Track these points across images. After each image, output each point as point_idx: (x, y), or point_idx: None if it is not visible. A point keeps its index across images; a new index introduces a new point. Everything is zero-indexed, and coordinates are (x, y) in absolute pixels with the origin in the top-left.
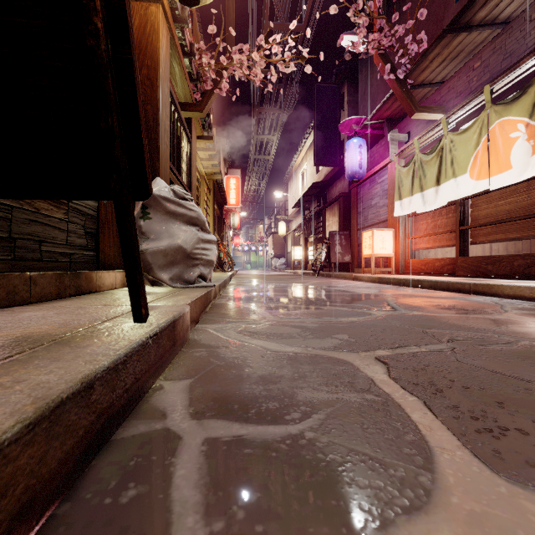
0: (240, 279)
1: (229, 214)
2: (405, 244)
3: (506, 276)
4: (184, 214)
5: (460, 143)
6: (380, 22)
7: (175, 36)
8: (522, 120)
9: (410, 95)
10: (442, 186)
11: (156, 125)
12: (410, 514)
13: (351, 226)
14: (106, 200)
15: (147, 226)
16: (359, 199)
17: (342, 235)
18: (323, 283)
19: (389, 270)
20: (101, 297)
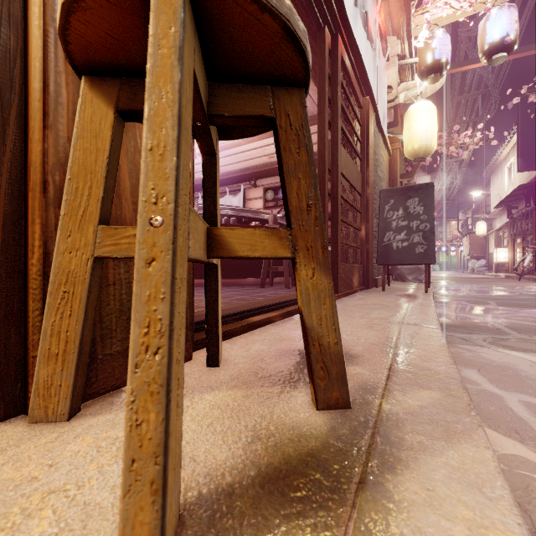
0: (435, 281)
1: None
2: None
3: None
4: None
5: None
6: None
7: (402, 154)
8: None
9: None
10: None
11: None
12: (479, 305)
13: None
14: None
15: None
16: None
17: None
18: (515, 286)
19: None
20: (397, 284)
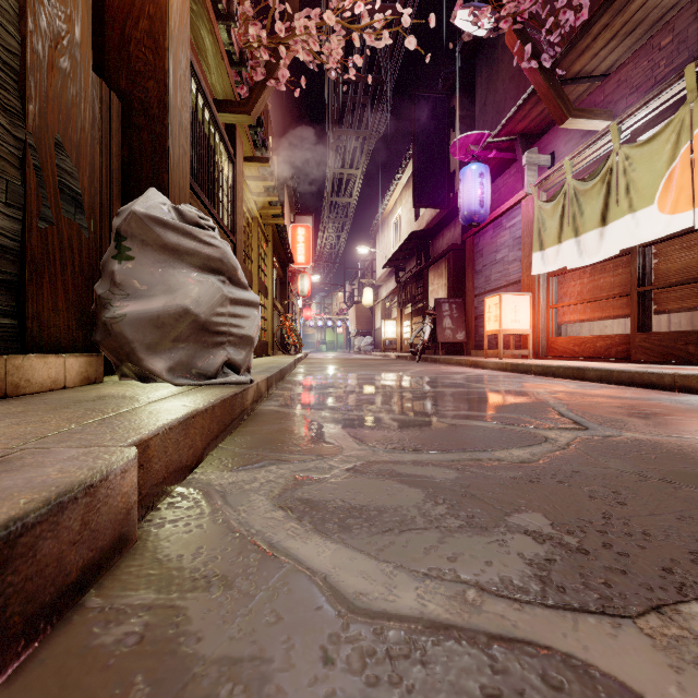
0: (309, 366)
1: (296, 277)
2: (547, 315)
3: None
4: (195, 251)
5: (641, 159)
6: None
7: None
8: None
9: (561, 92)
10: (611, 227)
11: (164, 114)
12: None
13: (466, 290)
14: None
15: (125, 272)
16: (478, 252)
17: (453, 303)
18: (429, 372)
19: (524, 353)
20: None
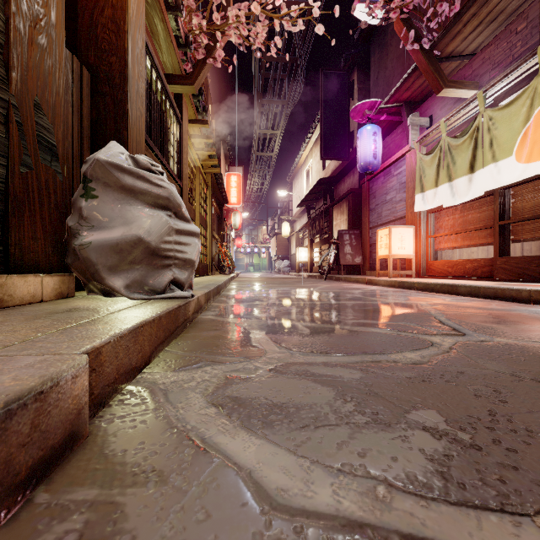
0: (240, 283)
1: (230, 214)
2: (426, 243)
3: None
4: (147, 191)
5: (502, 120)
6: None
7: None
8: None
9: (438, 68)
10: (478, 174)
11: (124, 83)
12: None
13: (362, 224)
14: None
15: (91, 207)
16: (372, 194)
17: (352, 234)
18: (334, 288)
19: (408, 273)
20: None
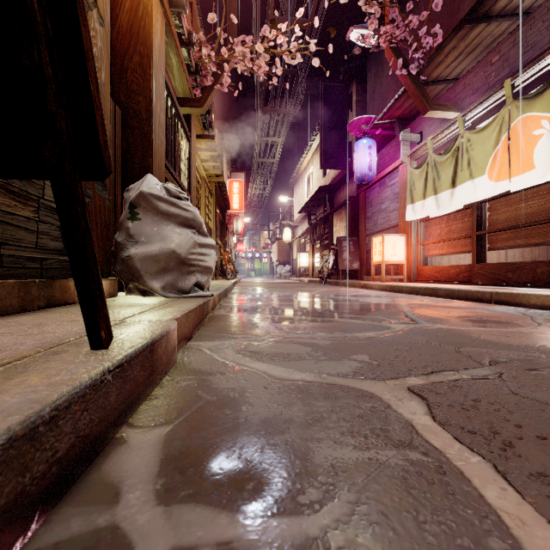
0: (243, 287)
1: (232, 219)
2: (417, 250)
3: (528, 284)
4: (178, 214)
5: (477, 142)
6: (394, 11)
7: (171, 22)
8: (547, 116)
9: (424, 92)
10: (458, 189)
11: (149, 118)
12: None
13: (360, 231)
14: (43, 179)
15: (136, 227)
16: (368, 203)
17: (350, 241)
18: (331, 292)
19: (400, 278)
20: (76, 309)
